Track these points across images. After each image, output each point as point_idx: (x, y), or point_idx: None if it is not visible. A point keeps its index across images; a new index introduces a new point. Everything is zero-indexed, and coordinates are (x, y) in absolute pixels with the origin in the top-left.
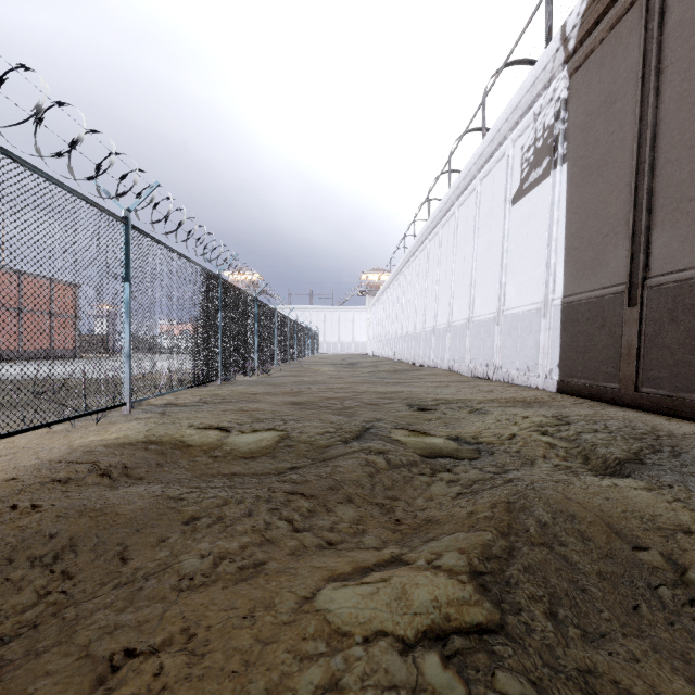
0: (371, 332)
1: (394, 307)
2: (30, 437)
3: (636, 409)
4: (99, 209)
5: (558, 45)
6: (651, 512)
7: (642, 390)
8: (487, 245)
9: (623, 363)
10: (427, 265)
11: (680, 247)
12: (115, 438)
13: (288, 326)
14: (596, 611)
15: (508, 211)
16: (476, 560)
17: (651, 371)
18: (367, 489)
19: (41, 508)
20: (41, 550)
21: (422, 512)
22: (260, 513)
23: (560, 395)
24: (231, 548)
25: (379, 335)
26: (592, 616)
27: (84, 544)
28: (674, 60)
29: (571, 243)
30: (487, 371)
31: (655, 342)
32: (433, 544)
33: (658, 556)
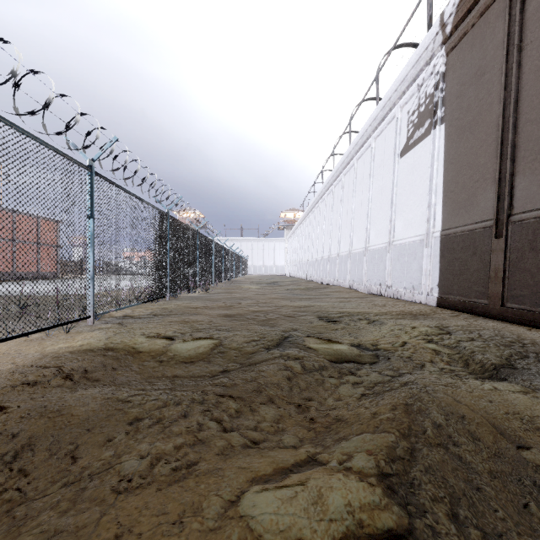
0: (288, 258)
1: (306, 239)
2: (11, 344)
3: (502, 321)
4: (67, 158)
5: (438, 29)
6: (529, 413)
7: (507, 305)
8: (380, 190)
9: (491, 283)
10: (332, 205)
11: (538, 189)
12: (80, 345)
13: (223, 253)
14: (492, 511)
15: (397, 162)
16: (382, 462)
17: (514, 290)
18: (286, 391)
19: (8, 410)
20: (3, 448)
21: (333, 411)
22: (194, 414)
23: (440, 309)
24: (167, 450)
25: (294, 260)
26: (488, 515)
27: (41, 443)
28: (533, 39)
29: (448, 187)
30: (380, 289)
31: (518, 267)
32: (344, 444)
33: (539, 455)
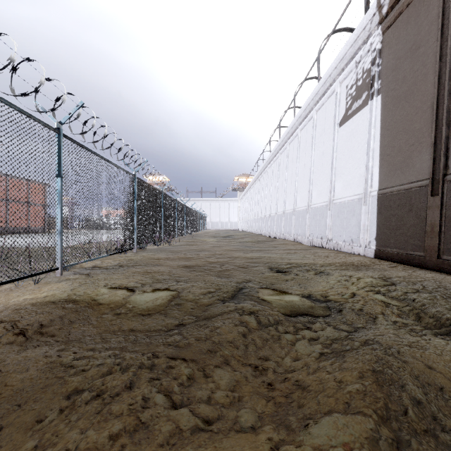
0: (241, 215)
1: (256, 199)
2: None
3: (439, 272)
4: (34, 120)
5: (375, 10)
6: None
7: (443, 257)
8: (321, 155)
9: (428, 237)
10: (278, 170)
11: None
12: (44, 296)
13: (185, 211)
14: None
15: (337, 131)
16: None
17: (450, 244)
18: (241, 350)
19: None
20: None
21: (292, 374)
22: (140, 385)
23: (378, 260)
24: (100, 442)
25: (246, 217)
26: None
27: None
28: None
29: (385, 151)
30: (321, 242)
31: None
32: (312, 431)
33: None
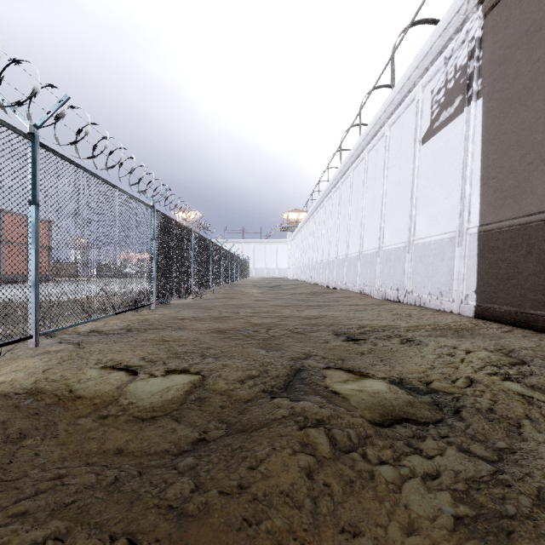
0: (291, 260)
1: (311, 240)
2: None
3: None
4: None
5: None
6: None
7: None
8: (396, 183)
9: None
10: (339, 203)
11: None
12: None
13: (222, 255)
14: None
15: (418, 150)
16: None
17: None
18: (307, 513)
19: None
20: None
21: None
22: None
23: (481, 321)
24: None
25: (298, 262)
26: None
27: None
28: None
29: (488, 174)
30: (397, 295)
31: None
32: None
33: None
